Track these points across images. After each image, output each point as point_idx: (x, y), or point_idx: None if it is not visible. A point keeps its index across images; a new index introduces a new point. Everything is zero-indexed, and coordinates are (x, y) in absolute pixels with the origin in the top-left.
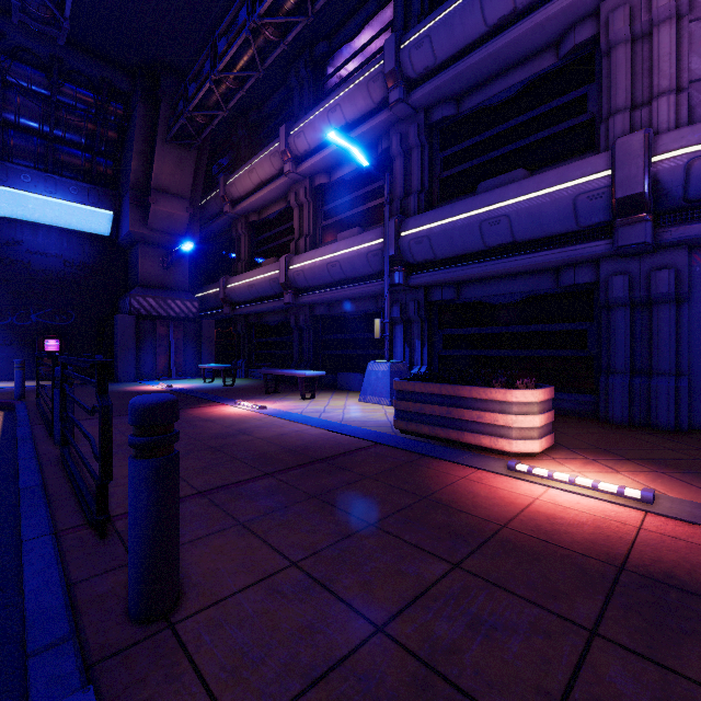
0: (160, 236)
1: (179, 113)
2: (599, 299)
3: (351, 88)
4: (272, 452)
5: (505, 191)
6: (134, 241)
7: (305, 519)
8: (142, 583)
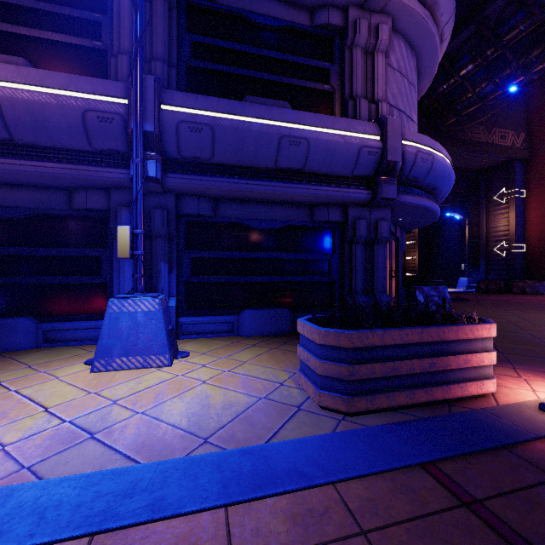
0: None
1: None
2: (348, 236)
3: None
4: None
5: (303, 114)
6: None
7: None
8: None
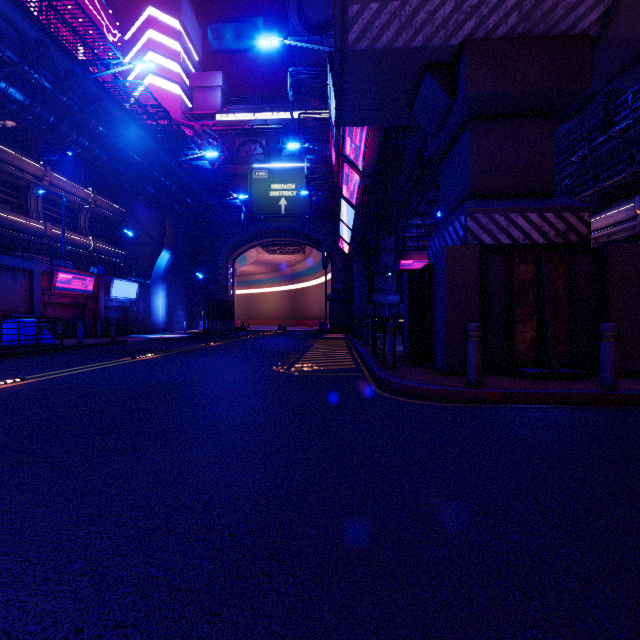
0: None
1: None
2: None
3: (618, 211)
4: None
5: None
6: None
7: None
8: None
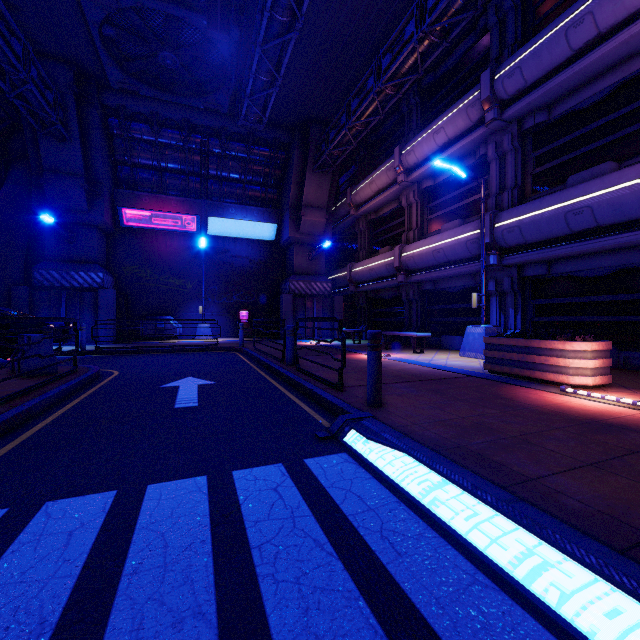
0: (307, 237)
1: (321, 151)
2: None
3: (452, 114)
4: (402, 375)
5: (588, 186)
6: (290, 243)
7: (427, 395)
8: (373, 393)
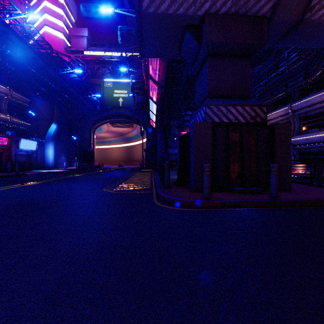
0: None
1: None
2: None
3: (281, 110)
4: None
5: (310, 134)
6: None
7: None
8: None
